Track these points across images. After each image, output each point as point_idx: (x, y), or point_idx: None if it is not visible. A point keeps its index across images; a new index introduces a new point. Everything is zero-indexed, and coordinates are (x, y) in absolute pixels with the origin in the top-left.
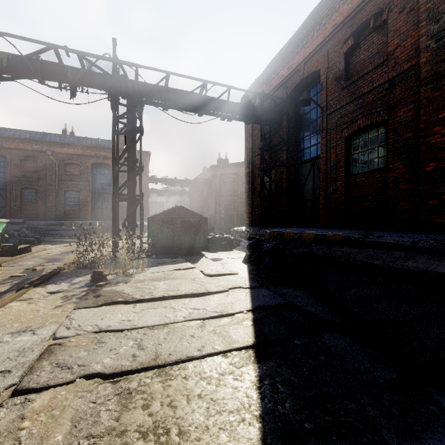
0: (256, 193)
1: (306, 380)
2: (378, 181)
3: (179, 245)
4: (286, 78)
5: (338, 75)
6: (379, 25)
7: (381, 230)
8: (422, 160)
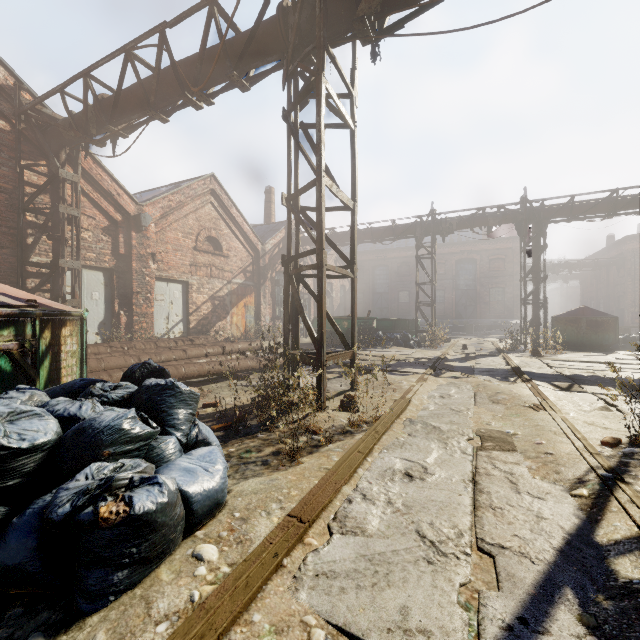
0: None
1: None
2: None
3: (583, 342)
4: None
5: None
6: None
7: None
8: None
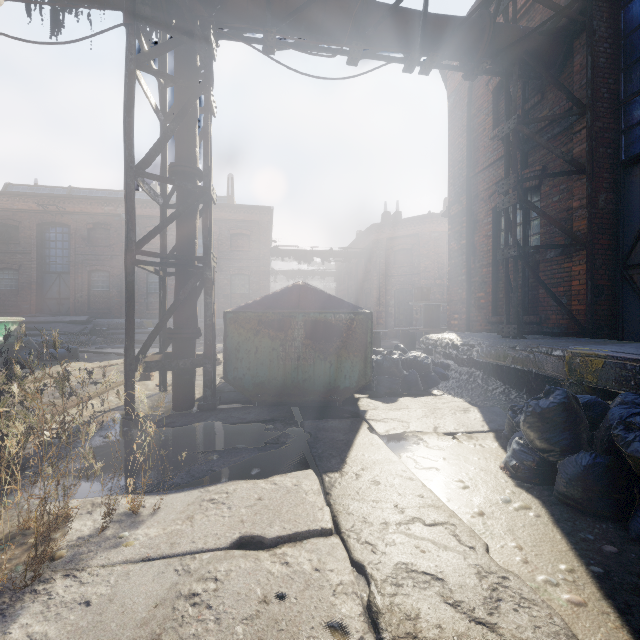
0: (480, 257)
1: None
2: None
3: (299, 383)
4: None
5: None
6: None
7: None
8: None
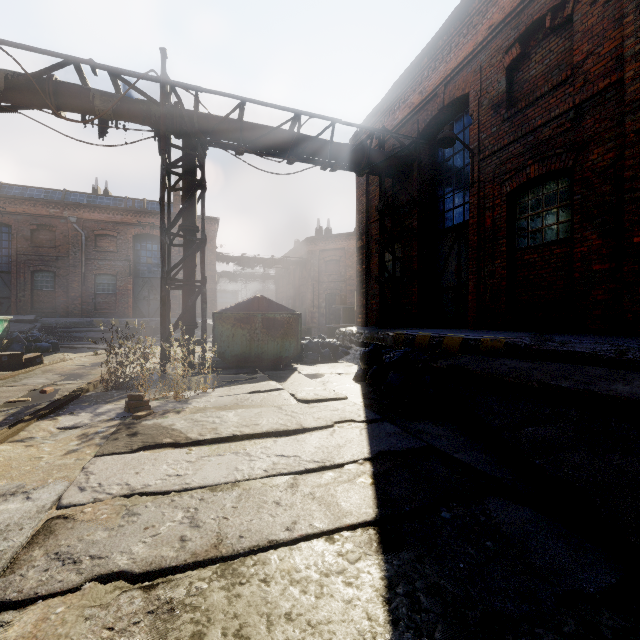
0: (373, 278)
1: (466, 587)
2: (558, 258)
3: (259, 355)
4: (417, 107)
5: (496, 101)
6: (560, 24)
7: (563, 333)
8: (628, 226)
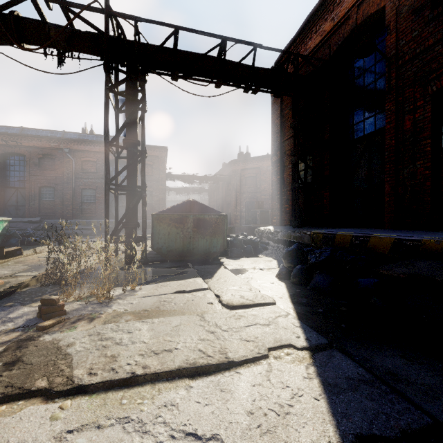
0: (286, 186)
1: None
2: None
3: (190, 250)
4: (328, 33)
5: (418, 4)
6: None
7: None
8: None
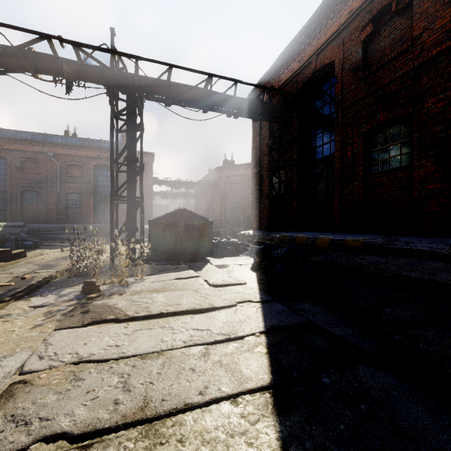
0: (264, 195)
1: (347, 447)
2: (401, 180)
3: (182, 251)
4: (296, 71)
5: (355, 65)
6: (403, 8)
7: (405, 235)
8: None
